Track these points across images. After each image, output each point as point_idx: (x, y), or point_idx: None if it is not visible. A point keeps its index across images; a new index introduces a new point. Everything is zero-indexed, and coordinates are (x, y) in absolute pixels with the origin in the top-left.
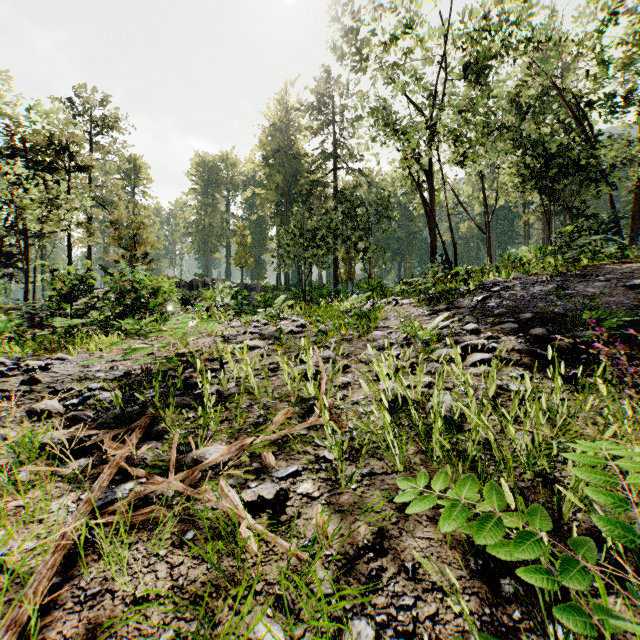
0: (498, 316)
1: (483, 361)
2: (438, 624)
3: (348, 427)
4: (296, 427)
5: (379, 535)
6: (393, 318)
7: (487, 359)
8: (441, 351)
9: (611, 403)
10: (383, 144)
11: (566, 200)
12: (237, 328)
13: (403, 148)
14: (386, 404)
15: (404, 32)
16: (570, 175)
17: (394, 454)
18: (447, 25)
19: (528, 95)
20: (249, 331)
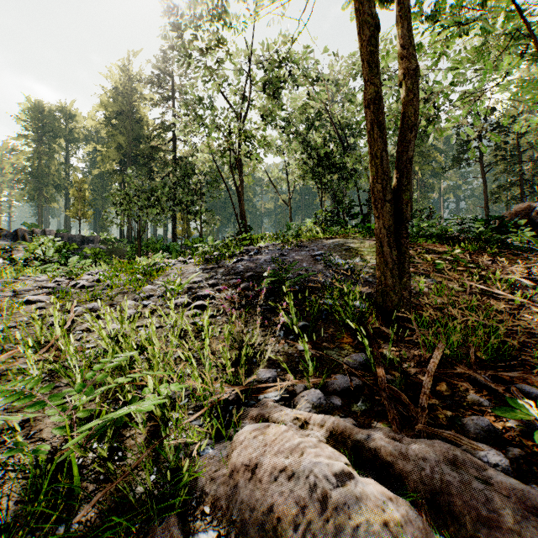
0: (236, 274)
1: (197, 306)
2: (26, 456)
3: (65, 359)
4: (16, 363)
5: (27, 420)
6: (172, 274)
7: (199, 305)
8: (177, 300)
9: (246, 328)
10: (192, 133)
11: (344, 187)
12: (41, 282)
13: (206, 140)
14: (72, 341)
15: (217, 46)
16: (335, 173)
17: (75, 372)
18: (250, 49)
19: (313, 111)
20: (45, 286)
